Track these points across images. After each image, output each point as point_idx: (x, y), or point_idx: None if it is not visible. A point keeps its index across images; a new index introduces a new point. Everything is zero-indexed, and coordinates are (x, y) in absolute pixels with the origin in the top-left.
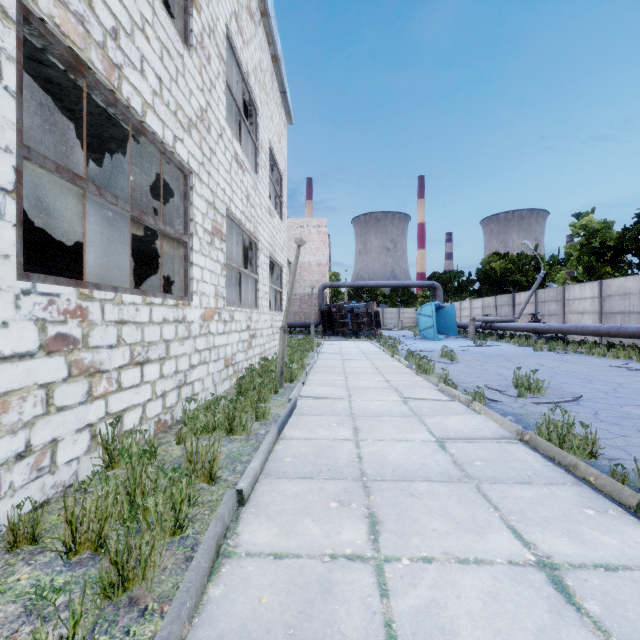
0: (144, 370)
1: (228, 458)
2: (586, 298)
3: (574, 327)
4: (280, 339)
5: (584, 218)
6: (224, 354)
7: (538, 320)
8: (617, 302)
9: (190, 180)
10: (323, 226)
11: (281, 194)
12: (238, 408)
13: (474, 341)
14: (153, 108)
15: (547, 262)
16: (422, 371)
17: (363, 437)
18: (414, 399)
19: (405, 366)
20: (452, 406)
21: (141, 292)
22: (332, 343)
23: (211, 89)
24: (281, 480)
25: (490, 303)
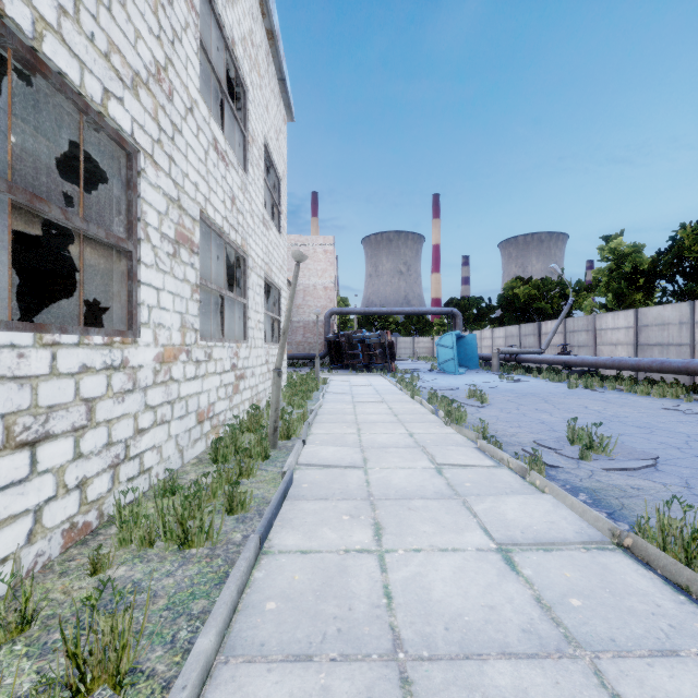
0: (38, 453)
1: (169, 607)
2: (620, 328)
3: (610, 361)
4: (273, 384)
5: (613, 241)
6: (196, 406)
7: (568, 352)
8: (654, 333)
9: (137, 162)
10: (330, 245)
11: (279, 203)
12: (203, 497)
13: (500, 376)
14: (59, 34)
15: (573, 288)
16: (452, 420)
17: (389, 545)
18: (450, 465)
19: (429, 411)
20: (502, 477)
21: (33, 326)
22: (340, 379)
23: (174, 41)
24: (253, 669)
25: (513, 332)
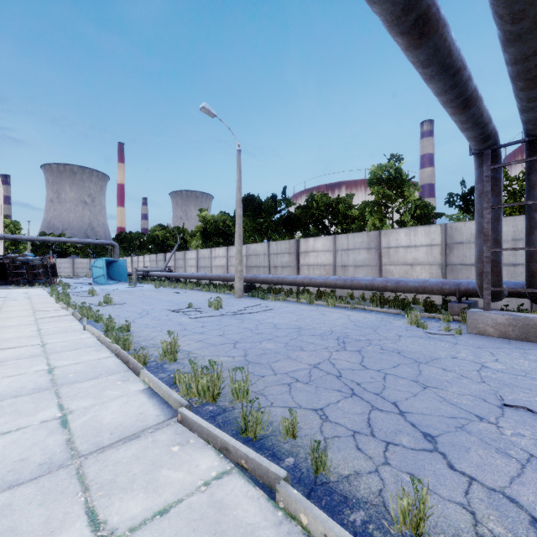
0: None
1: None
2: (193, 259)
3: (180, 274)
4: None
5: (204, 212)
6: None
7: (171, 270)
8: (202, 261)
9: None
10: None
11: None
12: None
13: (129, 284)
14: None
15: (189, 234)
16: (60, 301)
17: None
18: (41, 311)
19: (55, 300)
20: (60, 311)
21: None
22: (1, 291)
23: None
24: None
25: (154, 258)
